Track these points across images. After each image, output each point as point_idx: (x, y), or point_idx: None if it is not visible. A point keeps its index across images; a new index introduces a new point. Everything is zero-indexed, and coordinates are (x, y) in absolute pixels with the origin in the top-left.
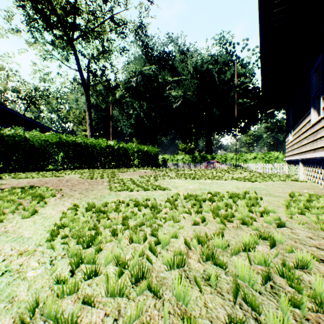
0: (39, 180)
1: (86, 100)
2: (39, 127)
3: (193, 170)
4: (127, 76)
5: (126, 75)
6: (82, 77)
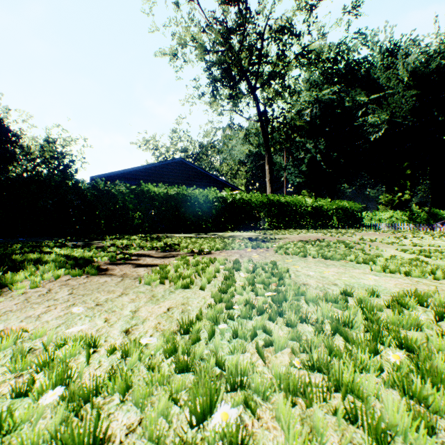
0: (302, 236)
1: (265, 152)
2: (227, 187)
3: (444, 233)
4: (296, 109)
5: (296, 108)
6: (263, 127)
